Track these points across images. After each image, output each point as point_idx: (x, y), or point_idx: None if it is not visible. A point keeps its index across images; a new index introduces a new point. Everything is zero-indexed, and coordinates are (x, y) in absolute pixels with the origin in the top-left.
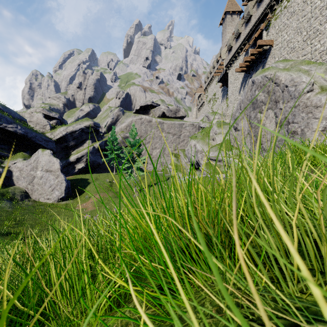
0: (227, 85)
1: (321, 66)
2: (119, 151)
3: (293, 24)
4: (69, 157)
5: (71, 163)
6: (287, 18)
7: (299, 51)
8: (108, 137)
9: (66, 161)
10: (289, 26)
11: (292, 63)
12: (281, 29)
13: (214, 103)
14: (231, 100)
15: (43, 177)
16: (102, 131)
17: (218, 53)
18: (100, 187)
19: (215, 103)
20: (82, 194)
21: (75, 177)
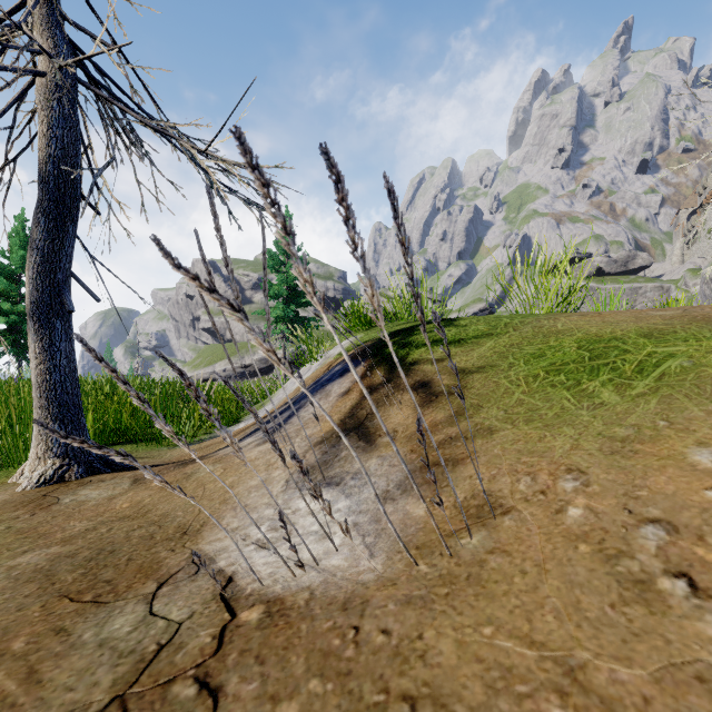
0: None
1: None
2: None
3: None
4: None
5: None
6: None
7: None
8: None
9: None
10: None
11: None
12: None
13: None
14: None
15: None
16: None
17: None
18: None
19: None
20: None
21: None
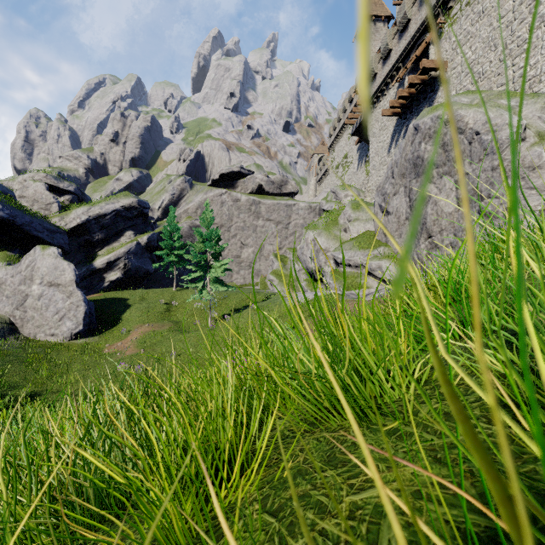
0: (367, 139)
1: (537, 99)
2: (183, 250)
3: (481, 33)
4: (94, 261)
5: (98, 271)
6: (471, 22)
7: (493, 78)
8: (164, 226)
9: (88, 267)
10: (475, 36)
11: (483, 96)
12: (460, 42)
13: (346, 171)
14: (374, 164)
15: (44, 295)
16: (155, 215)
17: (352, 87)
18: (148, 313)
19: (347, 171)
20: (116, 326)
21: (104, 296)
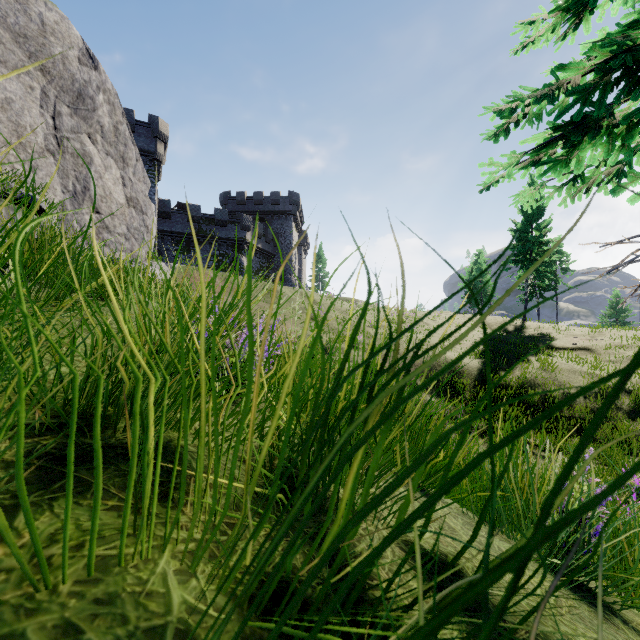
0: None
1: None
2: None
3: None
4: None
5: None
6: None
7: None
8: None
9: None
10: None
11: None
12: None
13: None
14: None
15: None
16: None
17: None
18: None
19: None
20: None
21: None
